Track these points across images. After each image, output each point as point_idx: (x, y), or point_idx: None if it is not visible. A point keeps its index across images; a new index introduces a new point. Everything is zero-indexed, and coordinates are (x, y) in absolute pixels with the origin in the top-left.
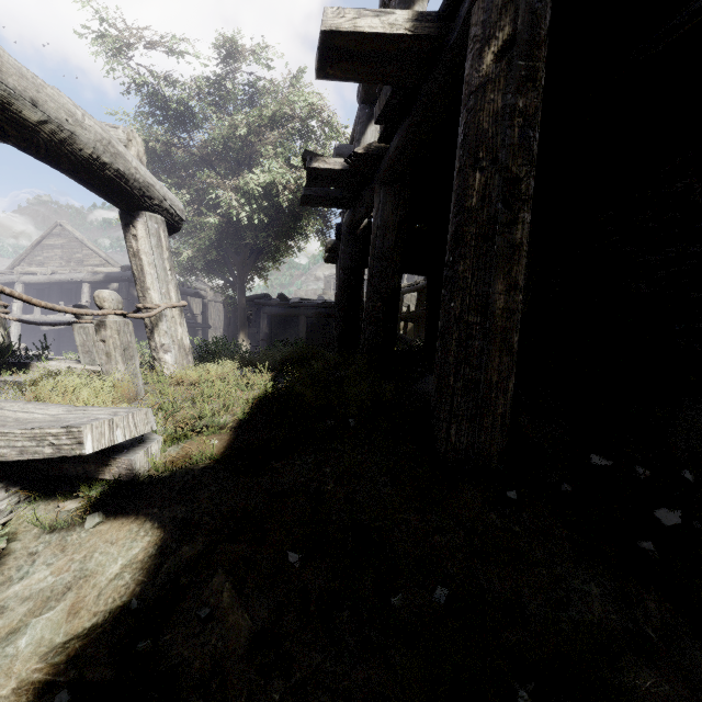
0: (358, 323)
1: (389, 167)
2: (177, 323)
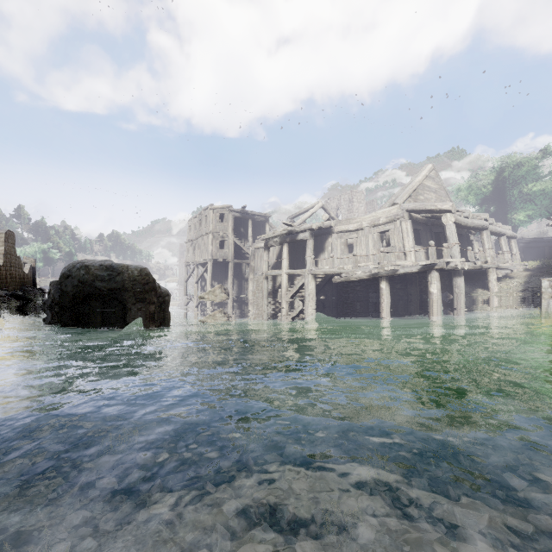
0: None
1: None
2: (518, 255)
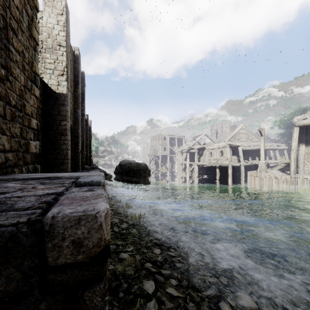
0: None
1: None
2: (287, 156)
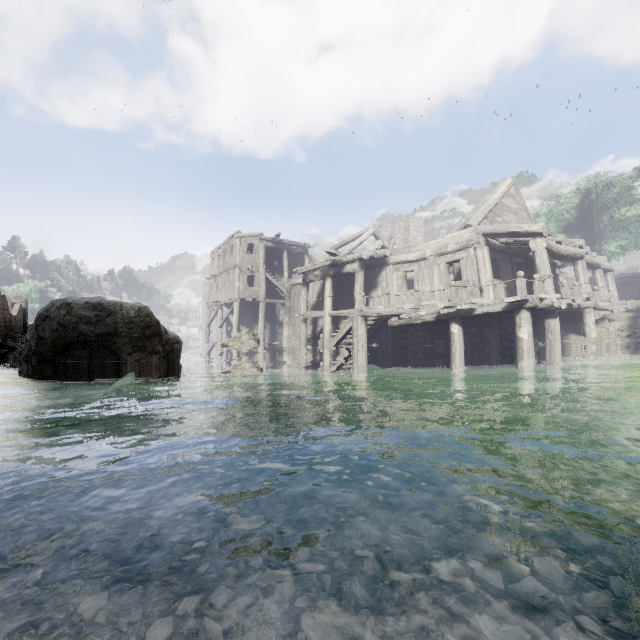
0: None
1: None
2: (615, 293)
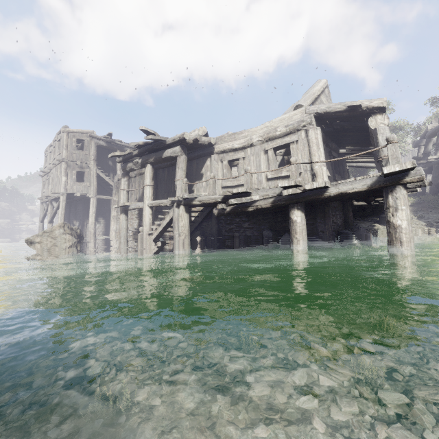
0: (425, 191)
1: (437, 163)
2: None
